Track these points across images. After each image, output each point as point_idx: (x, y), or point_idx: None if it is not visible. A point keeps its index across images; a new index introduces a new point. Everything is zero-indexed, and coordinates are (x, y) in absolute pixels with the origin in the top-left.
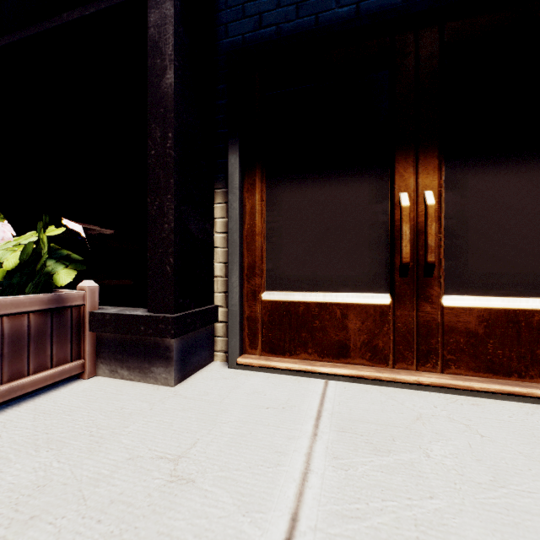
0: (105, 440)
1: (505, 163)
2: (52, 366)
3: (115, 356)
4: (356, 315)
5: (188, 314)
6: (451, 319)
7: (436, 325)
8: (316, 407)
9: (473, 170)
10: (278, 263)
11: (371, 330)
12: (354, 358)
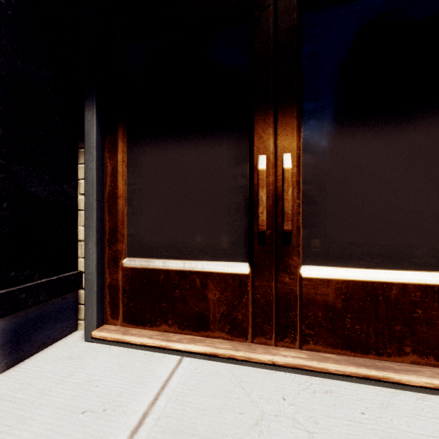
0: None
1: (363, 125)
2: None
3: None
4: (215, 284)
5: (22, 288)
6: (310, 291)
7: (295, 297)
8: (146, 406)
9: (331, 132)
10: (139, 228)
11: (230, 301)
12: (214, 330)
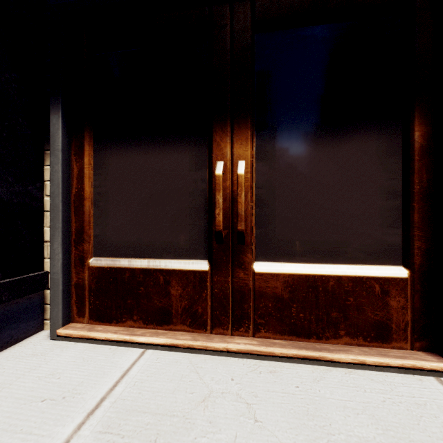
0: None
1: (306, 137)
2: None
3: None
4: (178, 281)
5: None
6: (261, 284)
7: (248, 290)
8: (104, 392)
9: (280, 143)
10: (105, 229)
11: (192, 296)
12: (176, 324)
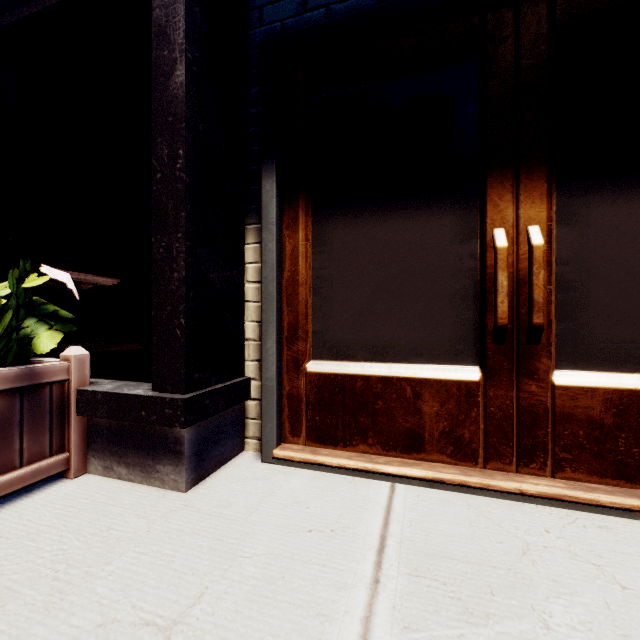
0: (72, 587)
1: None
2: (22, 464)
3: (110, 448)
4: (433, 394)
5: (206, 393)
6: (566, 403)
7: (544, 410)
8: (379, 529)
9: (597, 197)
10: (328, 323)
11: (454, 415)
12: (431, 452)
